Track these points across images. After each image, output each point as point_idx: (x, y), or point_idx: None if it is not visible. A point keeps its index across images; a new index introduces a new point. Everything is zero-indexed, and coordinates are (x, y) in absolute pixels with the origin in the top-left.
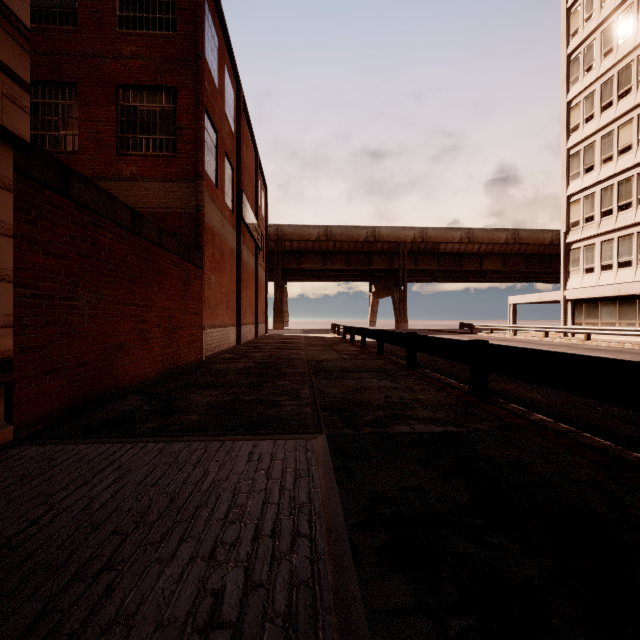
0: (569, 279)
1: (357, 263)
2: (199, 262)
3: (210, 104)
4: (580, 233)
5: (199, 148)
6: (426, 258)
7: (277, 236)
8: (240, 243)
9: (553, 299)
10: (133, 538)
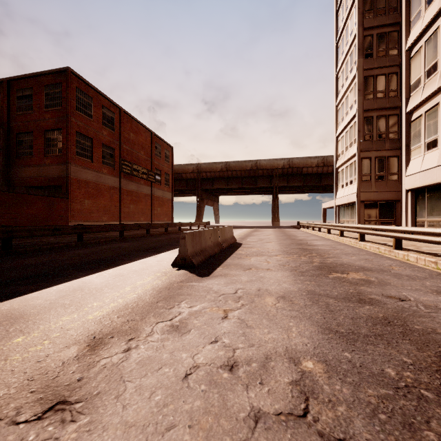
0: (337, 192)
1: (248, 183)
2: (64, 196)
3: (83, 129)
4: (339, 162)
5: (67, 152)
6: (295, 178)
7: (197, 170)
8: (120, 183)
9: (332, 205)
10: None
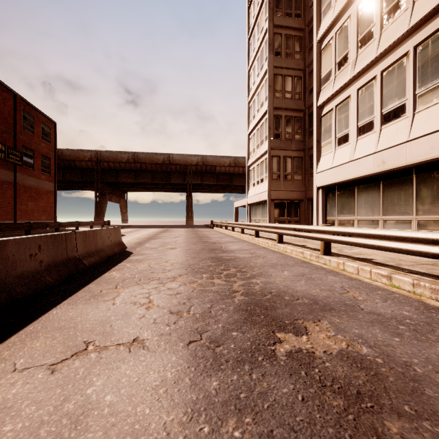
0: (249, 190)
1: (160, 179)
2: None
3: None
4: (251, 160)
5: None
6: (209, 176)
7: (97, 158)
8: None
9: (244, 204)
10: None
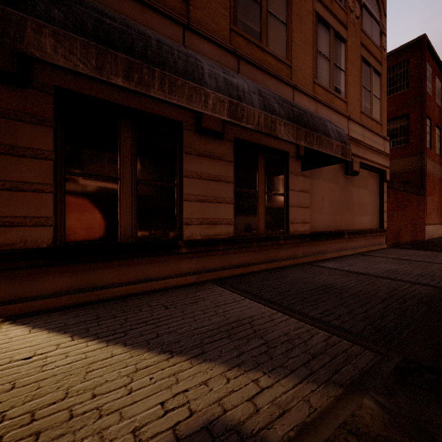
0: None
1: None
2: (423, 193)
3: (427, 109)
4: None
5: (422, 139)
6: None
7: None
8: None
9: None
10: (437, 256)
